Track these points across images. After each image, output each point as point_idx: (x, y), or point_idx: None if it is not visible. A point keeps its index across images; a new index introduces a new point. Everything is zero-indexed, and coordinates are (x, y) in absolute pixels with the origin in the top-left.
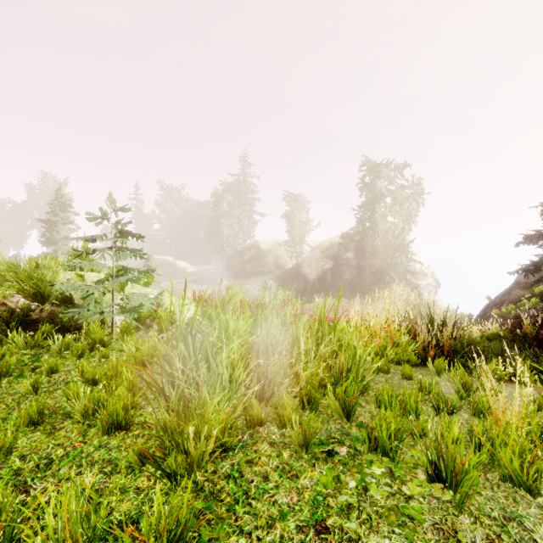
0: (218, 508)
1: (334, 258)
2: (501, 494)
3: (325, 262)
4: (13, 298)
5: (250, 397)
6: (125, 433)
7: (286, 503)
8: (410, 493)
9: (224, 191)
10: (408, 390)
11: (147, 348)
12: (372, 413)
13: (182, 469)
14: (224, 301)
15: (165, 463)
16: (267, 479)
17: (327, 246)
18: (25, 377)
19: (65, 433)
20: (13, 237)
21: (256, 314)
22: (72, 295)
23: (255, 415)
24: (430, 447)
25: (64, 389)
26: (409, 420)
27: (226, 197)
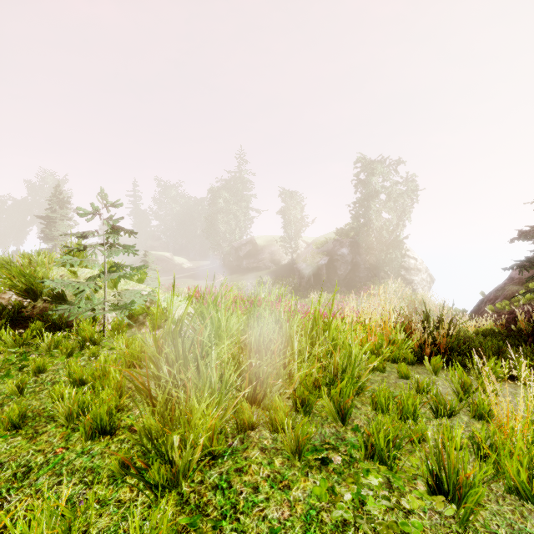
0: (203, 524)
1: (329, 254)
2: (506, 507)
3: (320, 258)
4: (5, 294)
5: (241, 400)
6: (110, 437)
7: (276, 518)
8: (409, 507)
9: (220, 188)
10: (405, 390)
11: (137, 346)
12: (367, 415)
13: (166, 481)
14: (217, 298)
15: (149, 472)
16: (257, 490)
17: (322, 242)
18: (12, 376)
19: (47, 438)
20: (14, 233)
21: (250, 311)
22: (64, 292)
23: (246, 419)
24: (431, 456)
25: (50, 390)
26: (407, 424)
27: (222, 193)
